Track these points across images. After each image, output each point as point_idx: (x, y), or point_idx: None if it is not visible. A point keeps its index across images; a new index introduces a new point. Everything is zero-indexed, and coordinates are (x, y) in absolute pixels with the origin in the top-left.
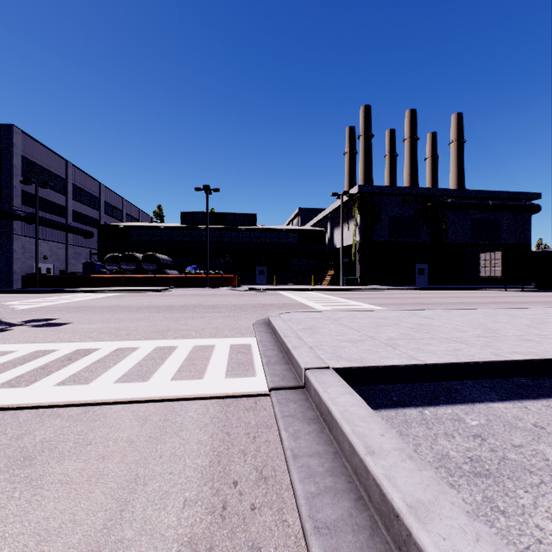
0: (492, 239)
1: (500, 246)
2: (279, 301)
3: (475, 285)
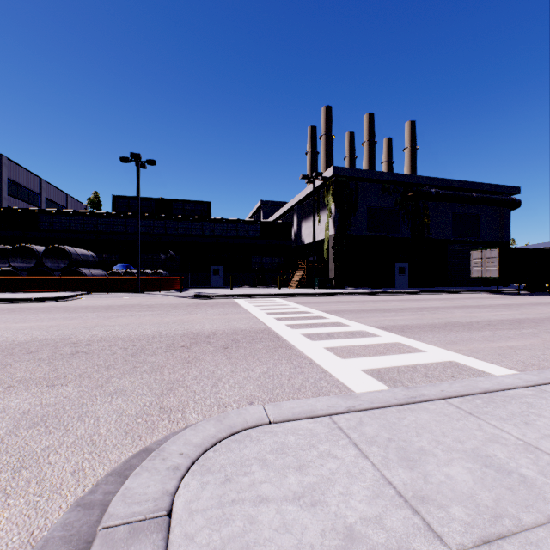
0: (472, 236)
1: (481, 243)
2: (229, 323)
3: (459, 287)
